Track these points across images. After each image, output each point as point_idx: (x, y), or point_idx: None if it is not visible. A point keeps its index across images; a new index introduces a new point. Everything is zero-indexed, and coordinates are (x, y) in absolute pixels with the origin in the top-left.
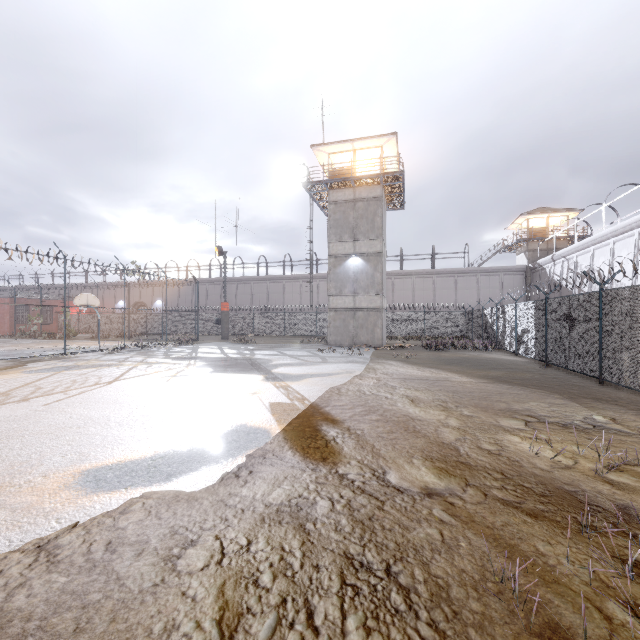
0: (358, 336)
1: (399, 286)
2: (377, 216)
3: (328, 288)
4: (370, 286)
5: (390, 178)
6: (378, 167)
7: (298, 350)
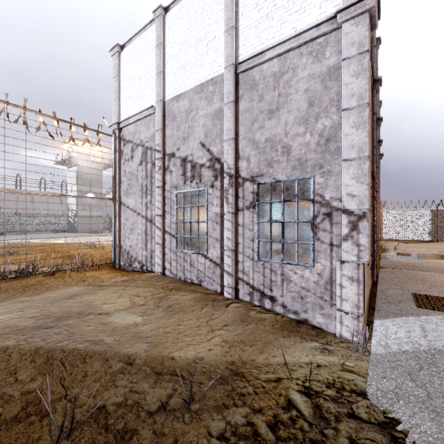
0: (92, 228)
1: (65, 202)
2: (101, 178)
3: (78, 206)
4: (98, 207)
5: (108, 165)
6: (91, 152)
7: (81, 234)
